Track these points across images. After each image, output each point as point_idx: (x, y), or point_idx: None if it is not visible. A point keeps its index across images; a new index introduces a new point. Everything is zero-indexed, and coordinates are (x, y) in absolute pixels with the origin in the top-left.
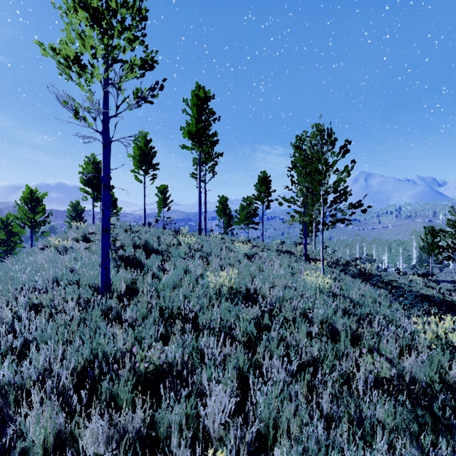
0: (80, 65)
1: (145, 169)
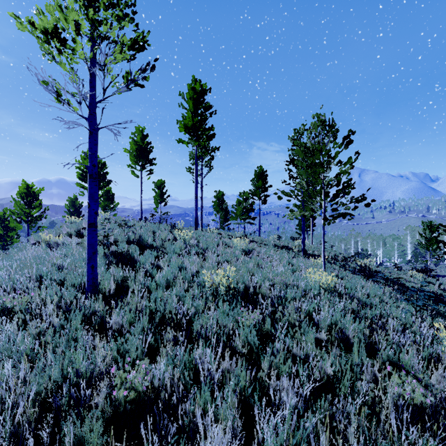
0: (59, 39)
1: (142, 164)
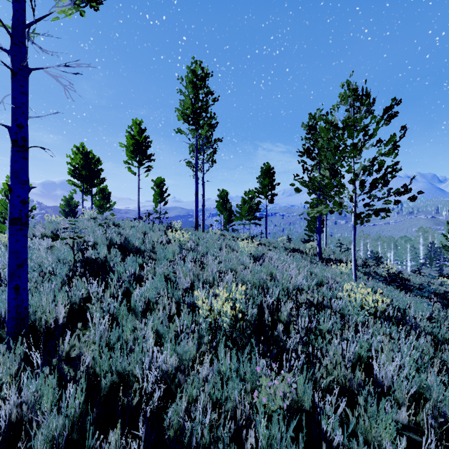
0: None
1: (139, 160)
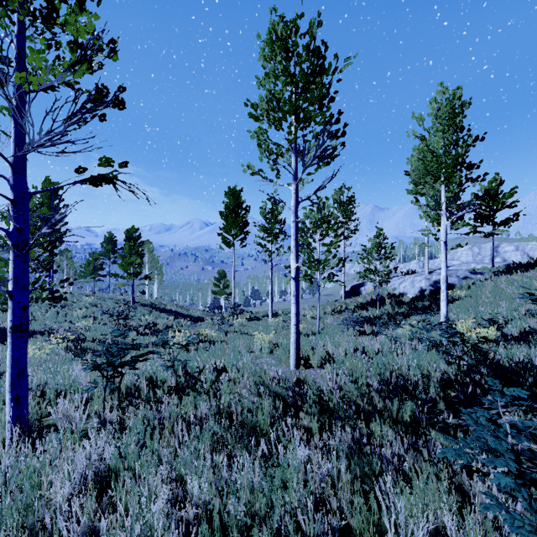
0: None
1: None
